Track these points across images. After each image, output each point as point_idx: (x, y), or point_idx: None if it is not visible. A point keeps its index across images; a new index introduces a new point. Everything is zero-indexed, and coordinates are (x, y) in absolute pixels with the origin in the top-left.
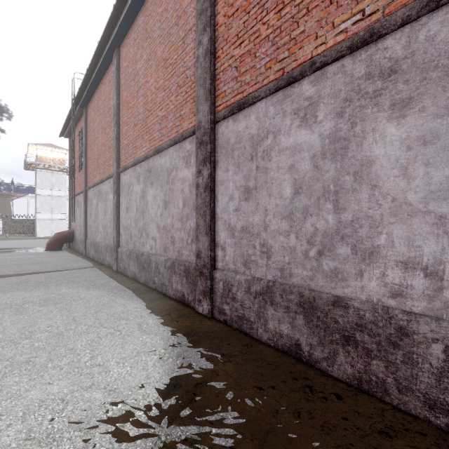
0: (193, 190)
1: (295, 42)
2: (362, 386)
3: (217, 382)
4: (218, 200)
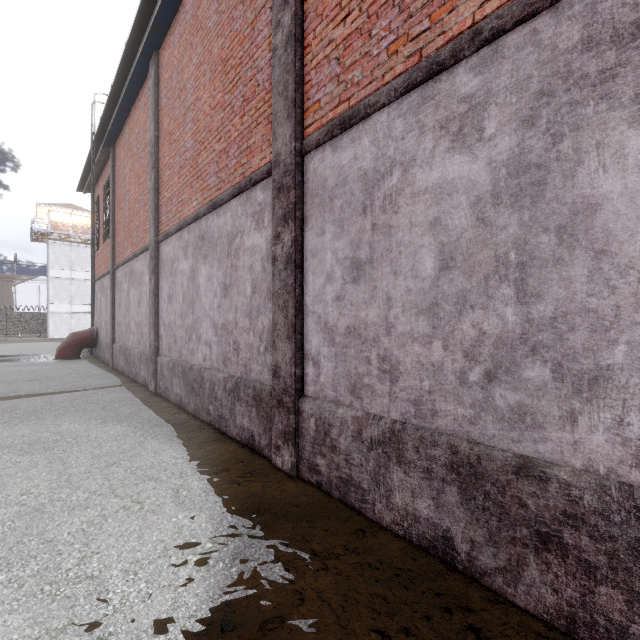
0: (267, 266)
1: (441, 1)
2: (576, 631)
3: (301, 617)
4: (308, 283)
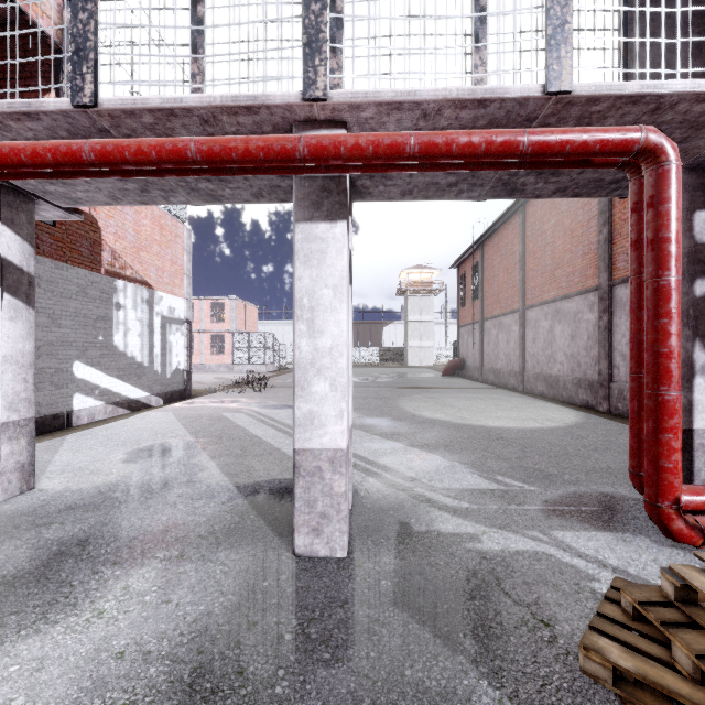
0: (595, 329)
1: None
2: None
3: (604, 422)
4: (614, 337)
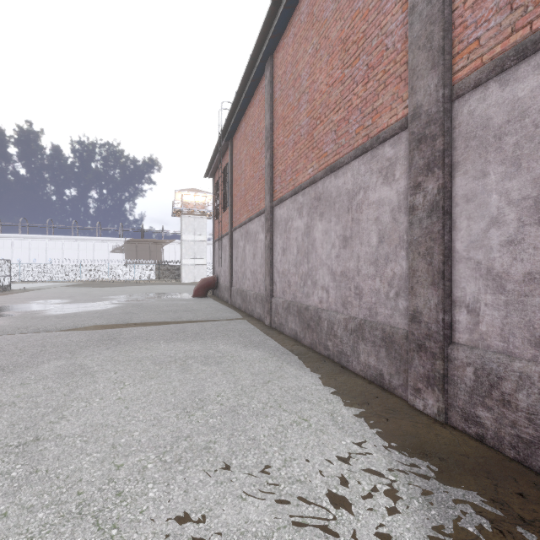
0: (399, 217)
1: None
2: None
3: None
4: (459, 229)
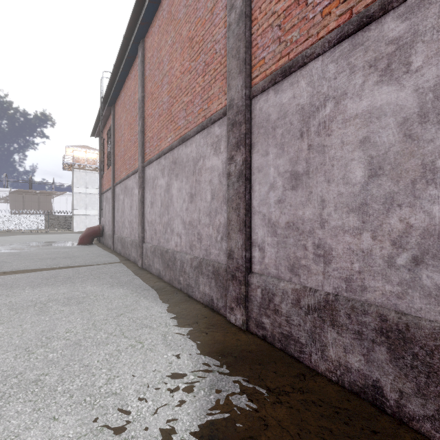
0: (223, 180)
1: None
2: None
3: (268, 439)
4: (255, 191)
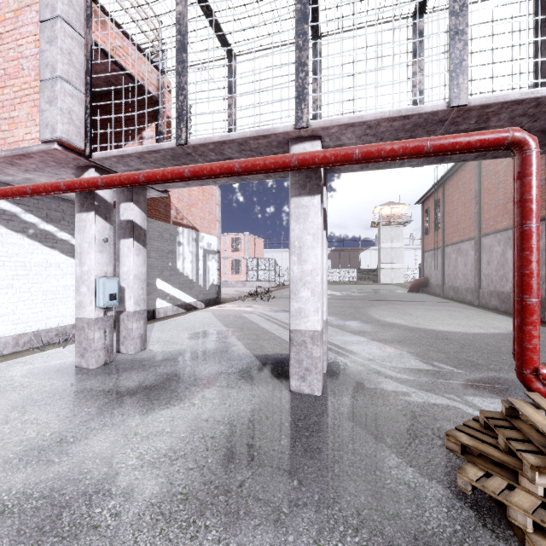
0: (543, 253)
1: None
2: None
3: None
4: None
